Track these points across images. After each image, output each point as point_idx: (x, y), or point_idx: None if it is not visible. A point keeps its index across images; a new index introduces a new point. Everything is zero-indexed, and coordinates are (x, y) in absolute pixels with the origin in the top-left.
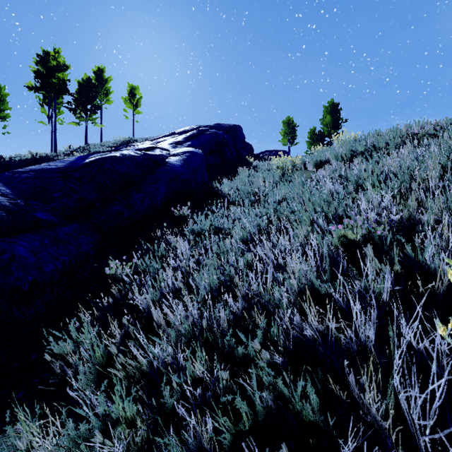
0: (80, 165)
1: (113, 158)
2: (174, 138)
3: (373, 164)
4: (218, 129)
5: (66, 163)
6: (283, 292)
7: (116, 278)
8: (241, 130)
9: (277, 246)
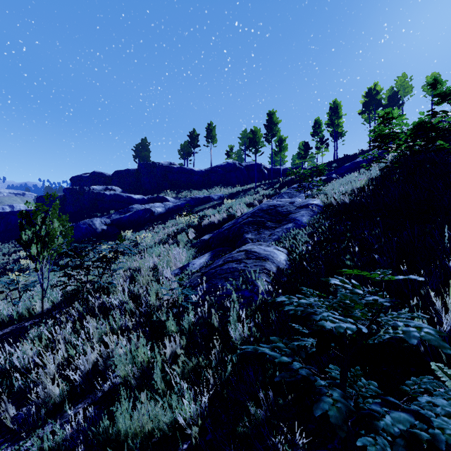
0: None
1: None
2: None
3: None
4: None
5: None
6: None
7: None
8: None
9: None
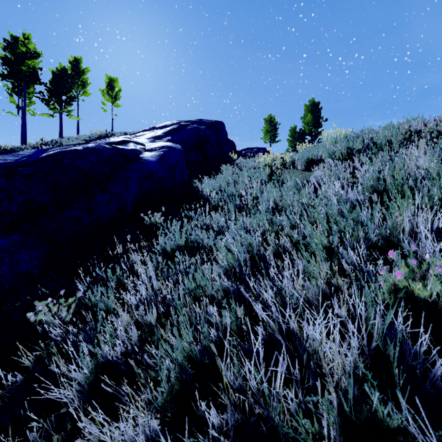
0: (35, 160)
1: (74, 152)
2: (153, 133)
3: (390, 164)
4: (200, 125)
5: (18, 157)
6: (317, 428)
7: (41, 331)
8: (223, 126)
9: (283, 290)
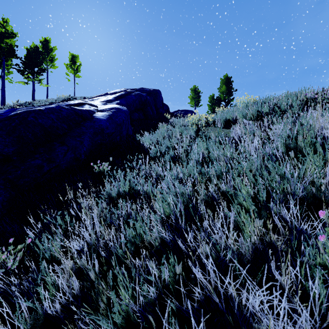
0: (4, 117)
1: (37, 111)
2: (106, 97)
3: (298, 125)
4: (142, 92)
5: None
6: None
7: None
8: (160, 93)
9: (218, 247)
